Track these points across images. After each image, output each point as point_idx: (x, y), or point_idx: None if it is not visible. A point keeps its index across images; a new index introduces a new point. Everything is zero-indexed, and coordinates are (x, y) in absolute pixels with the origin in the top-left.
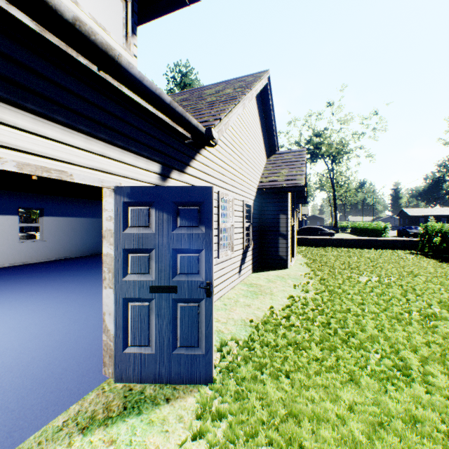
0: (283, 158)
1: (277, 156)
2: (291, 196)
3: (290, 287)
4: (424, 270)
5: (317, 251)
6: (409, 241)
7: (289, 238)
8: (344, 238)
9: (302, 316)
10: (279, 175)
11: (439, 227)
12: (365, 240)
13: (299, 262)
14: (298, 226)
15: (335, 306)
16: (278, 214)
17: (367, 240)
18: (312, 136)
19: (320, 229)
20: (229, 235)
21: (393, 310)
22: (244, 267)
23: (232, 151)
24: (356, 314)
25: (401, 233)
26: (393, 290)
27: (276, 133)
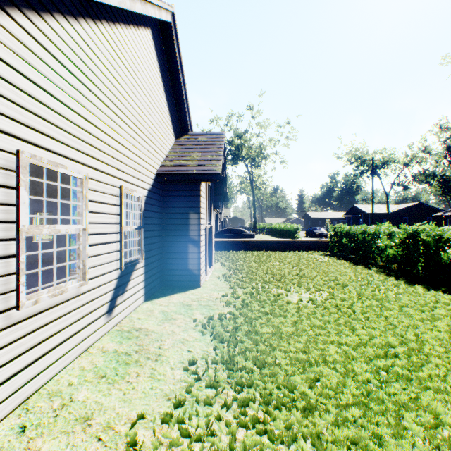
0: (196, 140)
1: (189, 137)
2: (207, 189)
3: (197, 329)
4: (347, 276)
5: (238, 256)
6: (321, 242)
7: (203, 244)
8: (264, 241)
9: (201, 446)
10: (189, 158)
11: (347, 229)
12: (284, 242)
13: (217, 273)
14: (220, 227)
15: (268, 385)
16: (188, 212)
17: (286, 242)
18: (234, 137)
19: (241, 230)
20: (77, 248)
21: (359, 377)
22: (124, 299)
23: (86, 86)
24: (307, 409)
25: (309, 233)
26: (335, 317)
27: (188, 107)
